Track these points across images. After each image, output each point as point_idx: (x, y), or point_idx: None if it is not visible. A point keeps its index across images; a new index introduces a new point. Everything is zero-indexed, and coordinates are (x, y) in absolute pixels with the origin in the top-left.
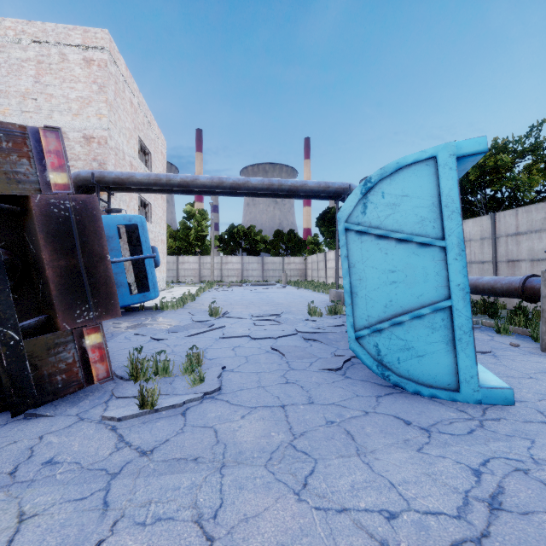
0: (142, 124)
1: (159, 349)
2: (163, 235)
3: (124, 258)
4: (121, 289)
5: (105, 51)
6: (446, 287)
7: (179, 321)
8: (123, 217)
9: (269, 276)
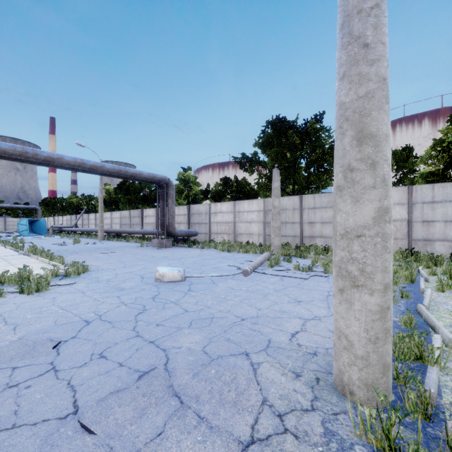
0: None
1: None
2: None
3: None
4: None
5: None
6: (27, 228)
7: None
8: None
9: (10, 229)
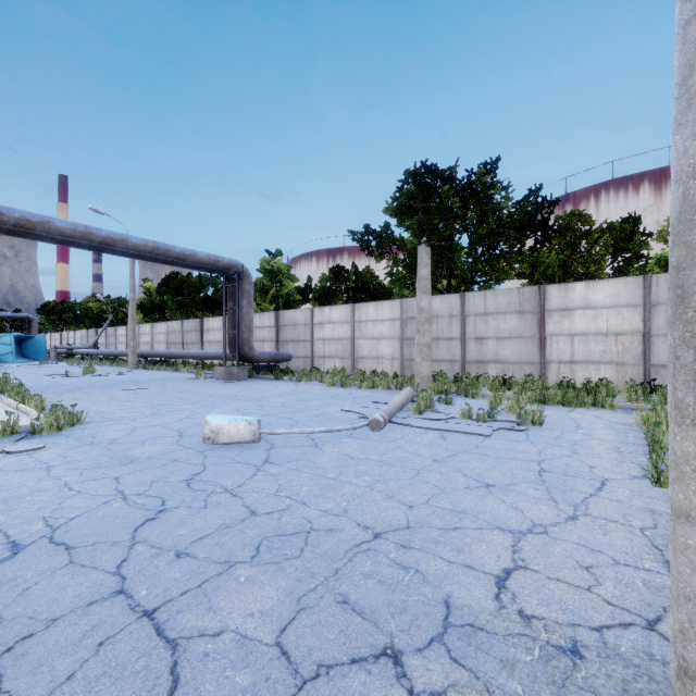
0: None
1: None
2: None
3: None
4: None
5: None
6: (13, 350)
7: None
8: None
9: None
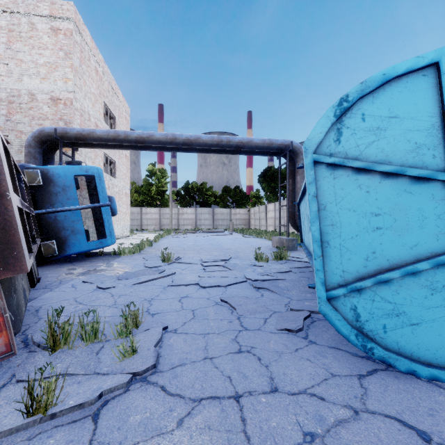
0: (107, 91)
1: (102, 300)
2: (127, 189)
3: (79, 206)
4: (78, 236)
5: (70, 21)
6: None
7: (132, 266)
8: (80, 167)
9: (218, 225)
